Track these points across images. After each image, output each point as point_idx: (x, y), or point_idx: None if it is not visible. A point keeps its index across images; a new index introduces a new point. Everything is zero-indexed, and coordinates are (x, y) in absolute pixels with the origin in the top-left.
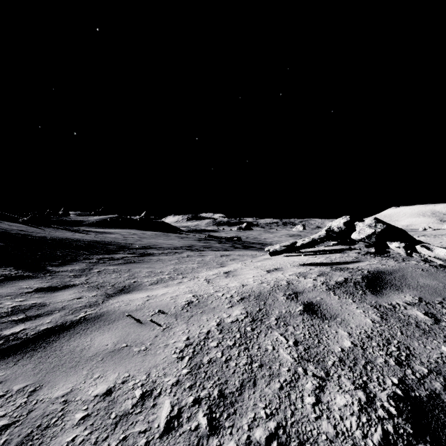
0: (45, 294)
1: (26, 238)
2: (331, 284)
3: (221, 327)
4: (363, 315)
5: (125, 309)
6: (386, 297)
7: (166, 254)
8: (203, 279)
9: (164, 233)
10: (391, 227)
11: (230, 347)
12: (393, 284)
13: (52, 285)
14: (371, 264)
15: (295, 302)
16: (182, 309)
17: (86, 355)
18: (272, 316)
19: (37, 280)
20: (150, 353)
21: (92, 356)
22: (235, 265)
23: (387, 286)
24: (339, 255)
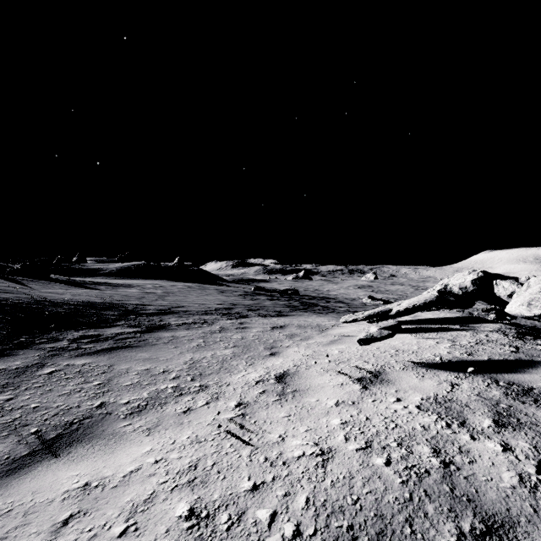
0: None
1: None
2: None
3: None
4: None
5: None
6: None
7: (187, 327)
8: (234, 400)
9: (200, 285)
10: None
11: None
12: None
13: None
14: None
15: None
16: None
17: None
18: None
19: None
20: None
21: None
22: (295, 351)
23: None
24: (471, 336)
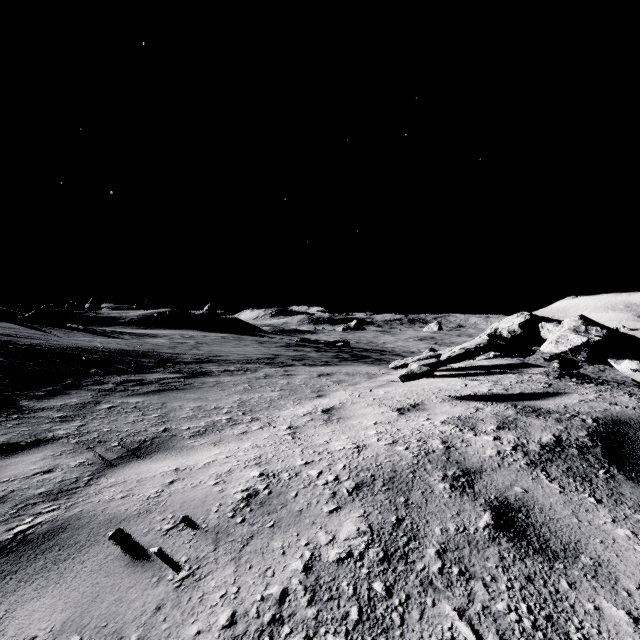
0: None
1: (5, 348)
2: (533, 451)
3: (315, 577)
4: (638, 546)
5: (117, 510)
6: None
7: (231, 373)
8: (285, 425)
9: (236, 336)
10: (616, 333)
11: None
12: None
13: (11, 440)
14: (588, 401)
15: (470, 498)
16: (233, 513)
17: None
18: (428, 544)
19: None
20: None
21: None
22: (342, 393)
23: None
24: (515, 377)
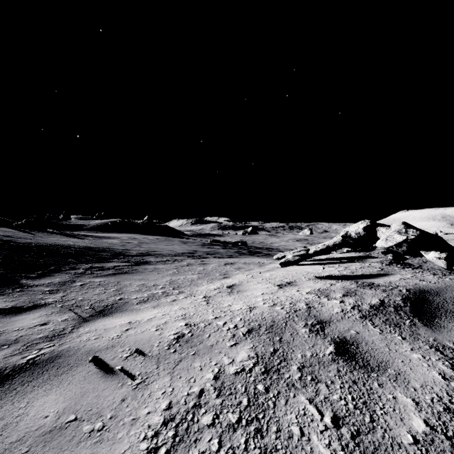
0: (2, 318)
1: (8, 245)
2: (365, 309)
3: (221, 382)
4: (425, 364)
5: (93, 345)
6: (446, 331)
7: (164, 262)
8: (202, 295)
9: (166, 238)
10: (426, 233)
11: (232, 427)
12: (447, 310)
13: (17, 305)
14: (406, 279)
15: (321, 337)
16: (168, 347)
17: (7, 438)
18: (292, 363)
19: (1, 298)
20: (106, 438)
21: (15, 442)
22: (241, 275)
23: (441, 312)
24: (359, 265)
